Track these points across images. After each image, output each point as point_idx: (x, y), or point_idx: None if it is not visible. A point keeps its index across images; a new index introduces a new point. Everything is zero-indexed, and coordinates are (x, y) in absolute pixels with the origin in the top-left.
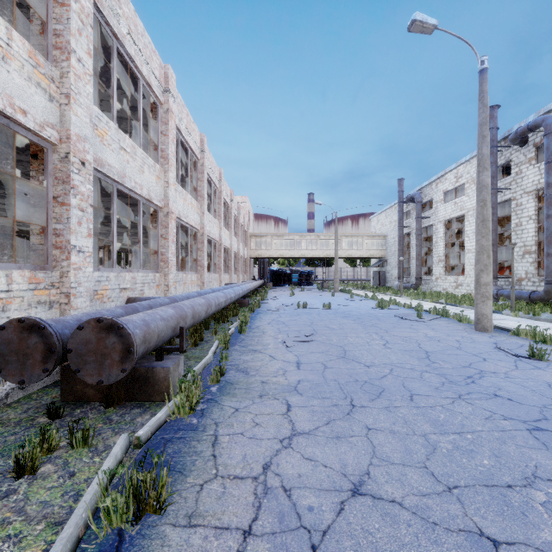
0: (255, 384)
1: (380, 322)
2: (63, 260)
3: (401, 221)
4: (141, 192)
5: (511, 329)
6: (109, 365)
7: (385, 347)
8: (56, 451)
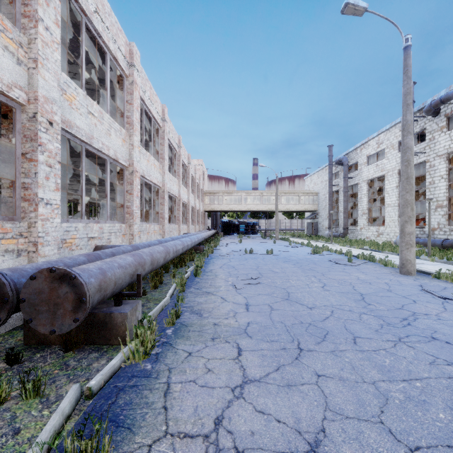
0: (208, 326)
1: (317, 266)
2: (31, 211)
3: (331, 180)
4: (108, 153)
5: (432, 273)
6: (62, 314)
7: (323, 289)
8: (6, 402)
